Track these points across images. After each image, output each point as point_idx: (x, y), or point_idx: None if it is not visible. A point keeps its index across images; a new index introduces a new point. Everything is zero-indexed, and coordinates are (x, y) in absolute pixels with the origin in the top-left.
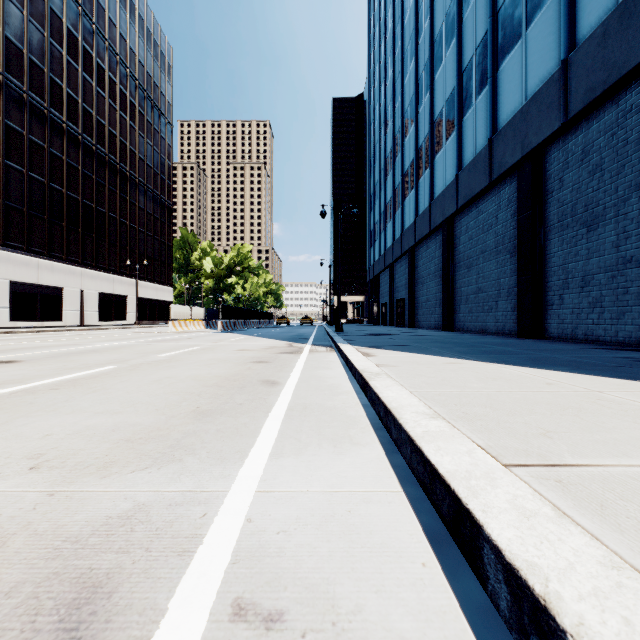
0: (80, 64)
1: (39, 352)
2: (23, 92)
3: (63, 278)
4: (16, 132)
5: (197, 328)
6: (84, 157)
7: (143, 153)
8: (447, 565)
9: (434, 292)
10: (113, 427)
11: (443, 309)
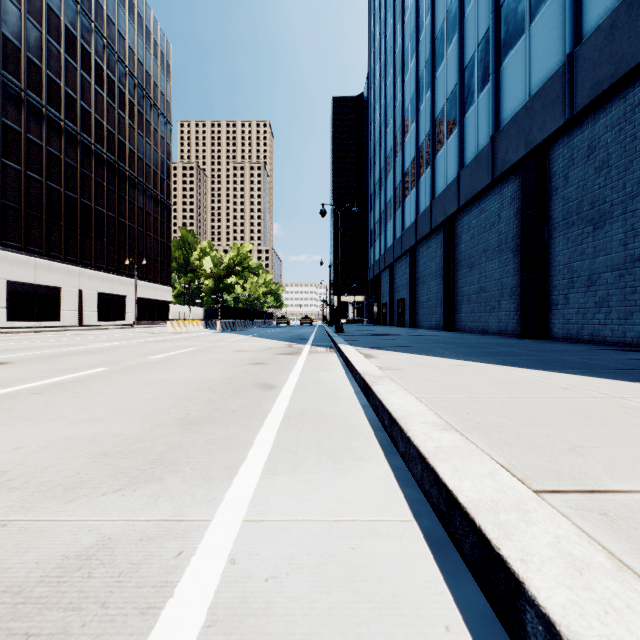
0: (78, 62)
1: (31, 353)
2: (20, 90)
3: (61, 278)
4: (13, 130)
5: (196, 328)
6: (82, 156)
7: (142, 152)
8: (449, 570)
9: (435, 292)
10: (91, 438)
11: (444, 309)
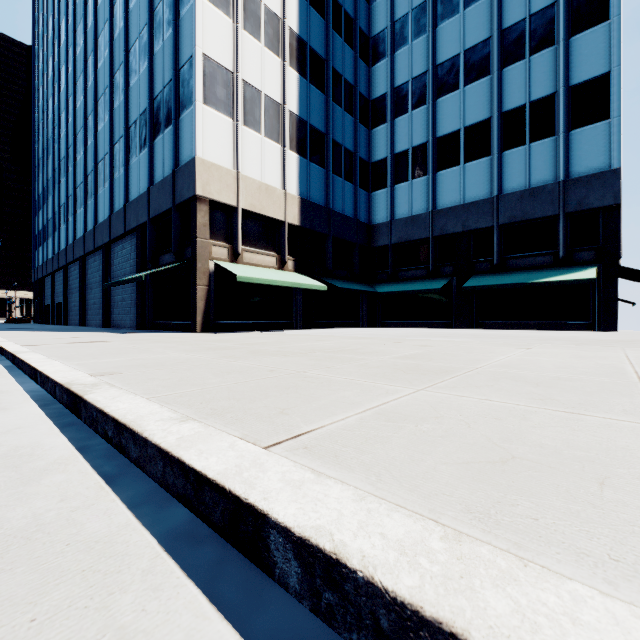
0: None
1: None
2: None
3: None
4: None
5: None
6: None
7: None
8: None
9: (78, 301)
10: None
11: (80, 313)
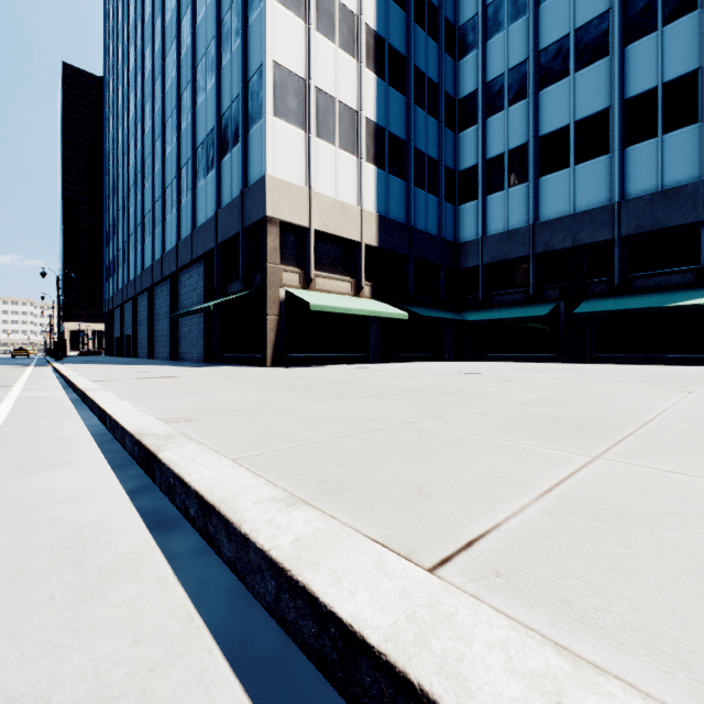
0: None
1: None
2: None
3: None
4: None
5: None
6: None
7: None
8: (123, 471)
9: (146, 333)
10: None
11: (148, 345)
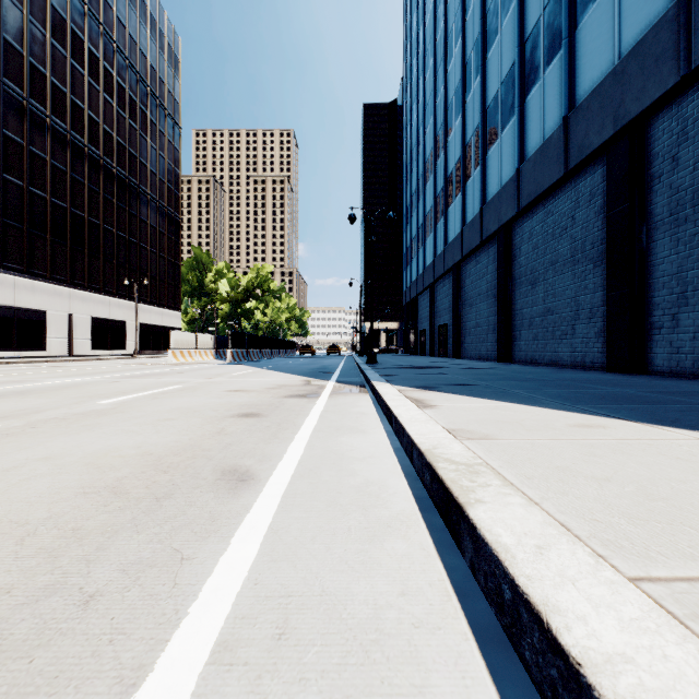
0: (68, 50)
1: None
2: None
3: (46, 300)
4: None
5: (204, 359)
6: (73, 159)
7: (146, 158)
8: (519, 680)
9: (486, 315)
10: None
11: (498, 336)
